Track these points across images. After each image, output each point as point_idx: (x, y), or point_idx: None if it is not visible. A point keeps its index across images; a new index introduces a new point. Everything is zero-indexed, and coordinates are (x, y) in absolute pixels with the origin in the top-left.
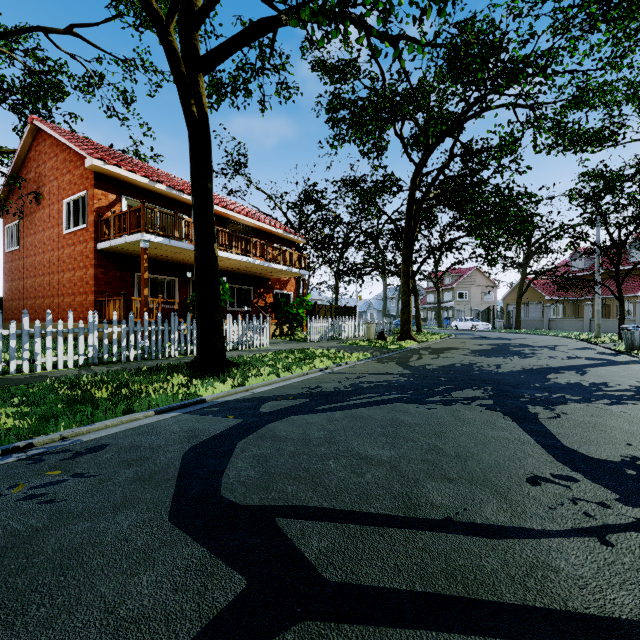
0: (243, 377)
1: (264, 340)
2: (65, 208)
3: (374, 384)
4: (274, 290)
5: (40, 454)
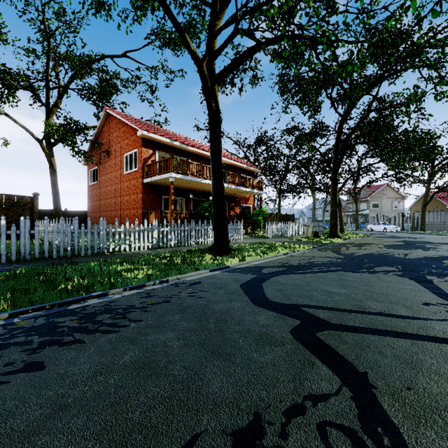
0: (242, 256)
1: (240, 236)
2: (124, 159)
3: (322, 262)
4: (240, 204)
5: (174, 284)
